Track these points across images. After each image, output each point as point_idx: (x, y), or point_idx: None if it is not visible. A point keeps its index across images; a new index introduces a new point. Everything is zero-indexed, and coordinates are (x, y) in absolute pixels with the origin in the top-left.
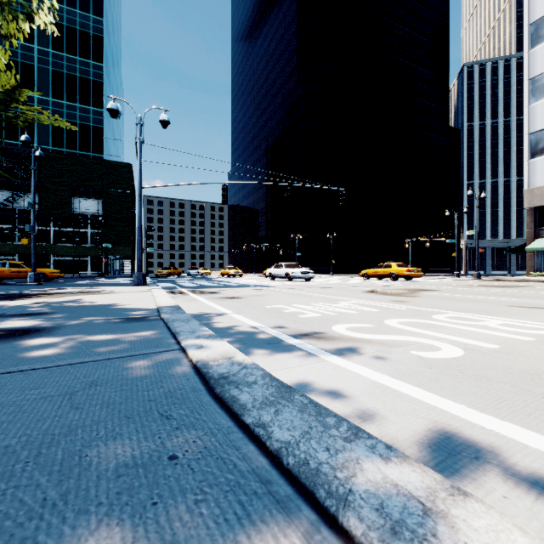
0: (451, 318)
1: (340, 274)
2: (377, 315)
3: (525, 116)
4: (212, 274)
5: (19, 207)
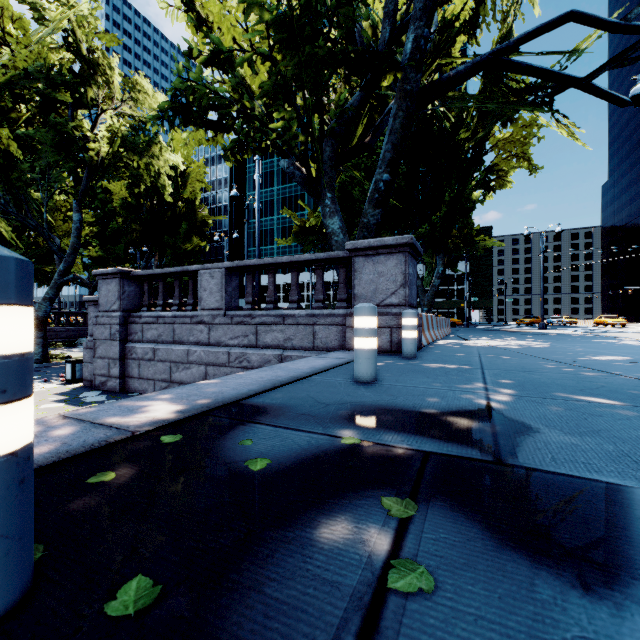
0: None
1: None
2: None
3: None
4: (579, 323)
5: None
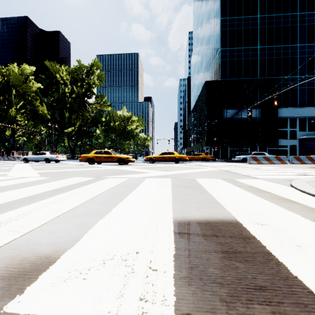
0: None
1: None
2: None
3: None
4: None
5: None
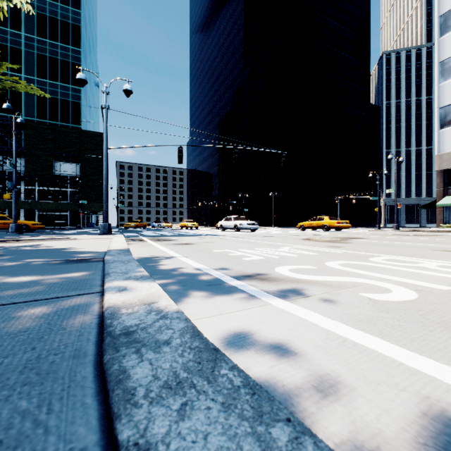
0: (388, 260)
1: (280, 226)
2: (317, 258)
3: (436, 93)
4: (173, 226)
5: (9, 170)
